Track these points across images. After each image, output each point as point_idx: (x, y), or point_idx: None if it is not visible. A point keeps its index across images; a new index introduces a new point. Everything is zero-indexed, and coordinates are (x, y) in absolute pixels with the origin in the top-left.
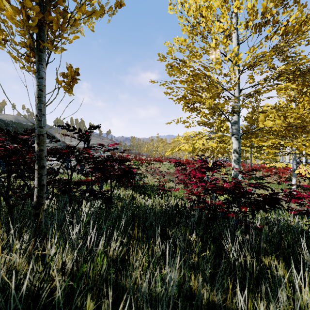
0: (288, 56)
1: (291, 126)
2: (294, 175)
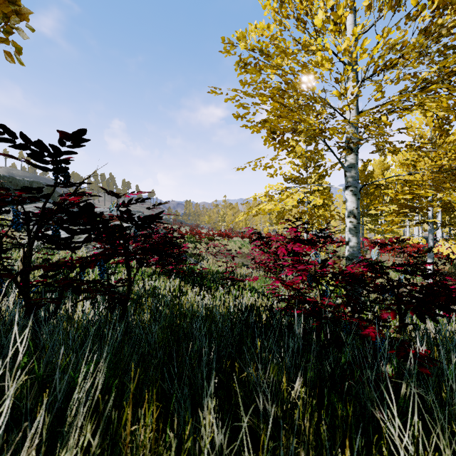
0: (448, 46)
1: (445, 172)
2: (431, 255)
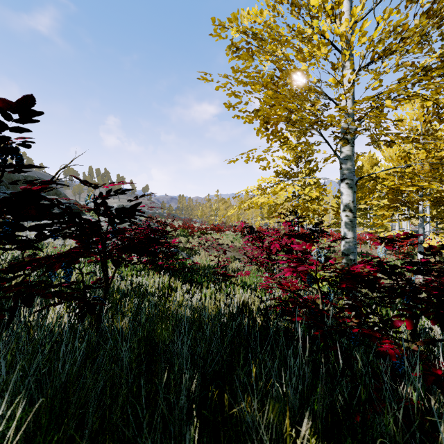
0: None
1: None
2: (421, 249)
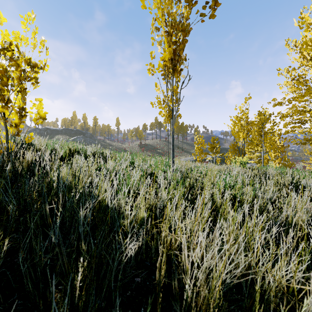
0: None
1: None
2: None
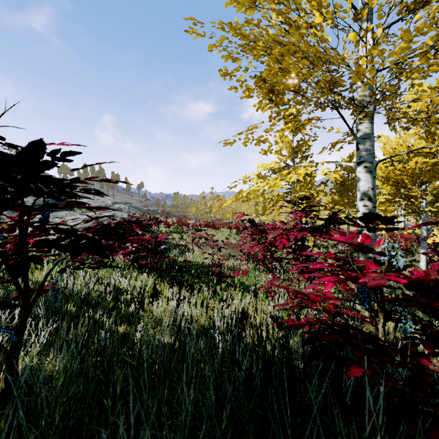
0: None
1: None
2: (424, 245)
